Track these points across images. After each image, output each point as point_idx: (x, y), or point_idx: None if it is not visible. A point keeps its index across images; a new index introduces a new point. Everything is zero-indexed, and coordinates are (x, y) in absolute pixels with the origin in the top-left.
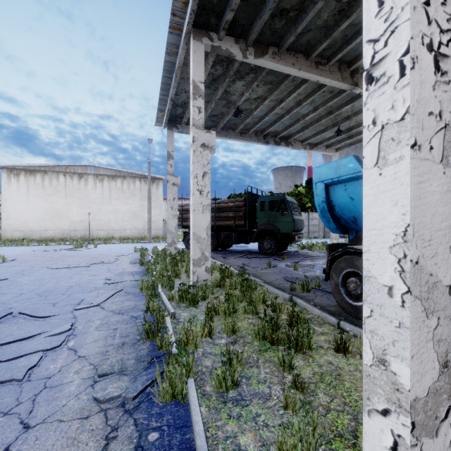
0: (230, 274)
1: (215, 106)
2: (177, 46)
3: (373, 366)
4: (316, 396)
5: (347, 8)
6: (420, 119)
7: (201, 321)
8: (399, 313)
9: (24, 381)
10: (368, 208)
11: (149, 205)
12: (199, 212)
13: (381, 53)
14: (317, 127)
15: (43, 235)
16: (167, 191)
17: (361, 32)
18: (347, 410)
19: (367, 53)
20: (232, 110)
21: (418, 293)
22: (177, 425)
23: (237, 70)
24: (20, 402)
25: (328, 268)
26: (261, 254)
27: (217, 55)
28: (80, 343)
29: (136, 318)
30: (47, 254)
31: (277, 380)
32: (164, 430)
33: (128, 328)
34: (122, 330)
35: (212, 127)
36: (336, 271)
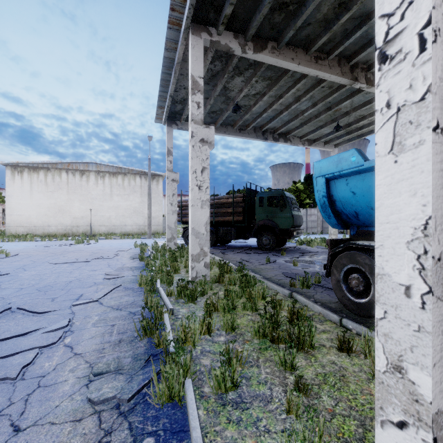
0: (229, 269)
1: (214, 102)
2: (176, 42)
3: (387, 373)
4: (320, 399)
5: (347, 1)
6: (442, 99)
7: (199, 318)
8: (419, 315)
9: (17, 380)
10: (381, 199)
11: (149, 201)
12: (197, 207)
13: (397, 28)
14: (316, 123)
15: (46, 231)
16: (166, 187)
17: (362, 25)
18: (354, 415)
19: (380, 30)
20: (231, 106)
21: (441, 293)
22: (173, 429)
23: (236, 65)
24: (12, 402)
25: (329, 264)
26: (259, 249)
27: (216, 50)
28: (77, 340)
29: (134, 314)
30: (49, 249)
31: (279, 381)
32: (160, 435)
33: (126, 325)
34: (119, 326)
35: (211, 123)
36: (337, 267)
